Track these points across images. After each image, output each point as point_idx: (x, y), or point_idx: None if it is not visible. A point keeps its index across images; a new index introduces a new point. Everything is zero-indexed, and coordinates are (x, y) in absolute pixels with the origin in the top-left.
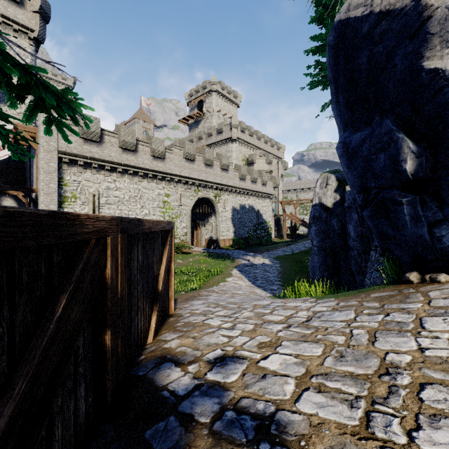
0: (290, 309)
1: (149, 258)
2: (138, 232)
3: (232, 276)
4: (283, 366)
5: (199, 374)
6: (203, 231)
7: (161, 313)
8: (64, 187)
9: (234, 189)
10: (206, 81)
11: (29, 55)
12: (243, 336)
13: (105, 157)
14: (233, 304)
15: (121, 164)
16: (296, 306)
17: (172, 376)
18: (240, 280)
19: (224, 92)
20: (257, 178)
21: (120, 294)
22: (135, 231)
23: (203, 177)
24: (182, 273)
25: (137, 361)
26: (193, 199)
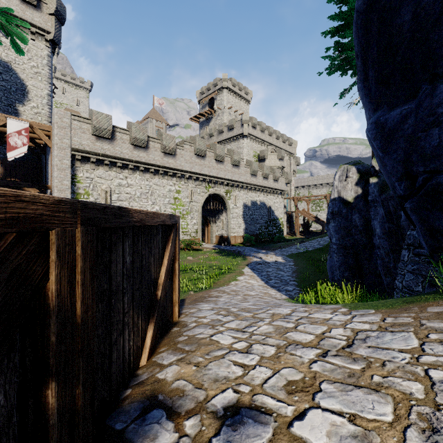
0: (319, 324)
1: (144, 259)
2: (120, 225)
3: (244, 275)
4: (335, 441)
5: (200, 440)
6: (214, 227)
7: (162, 323)
8: (77, 184)
9: (245, 185)
10: (217, 79)
11: (45, 56)
12: (262, 366)
13: (117, 154)
14: (247, 311)
15: (132, 161)
16: (326, 320)
17: (160, 440)
18: (252, 279)
19: (235, 88)
20: (269, 174)
21: (80, 317)
22: (114, 224)
23: (214, 173)
24: (192, 270)
25: (119, 399)
26: (204, 195)
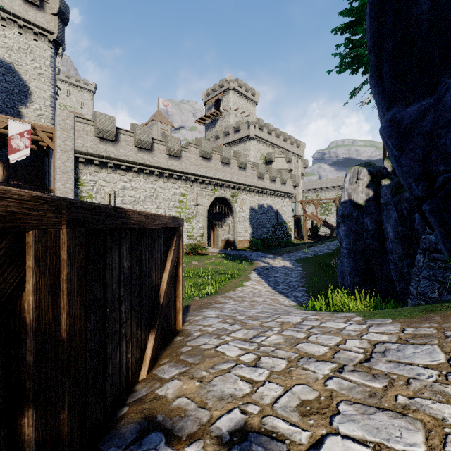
0: (332, 334)
1: (144, 264)
2: (115, 227)
3: (250, 280)
4: None
5: None
6: (220, 231)
7: (164, 332)
8: (81, 187)
9: (252, 188)
10: (223, 80)
11: (48, 57)
12: (272, 383)
13: (121, 156)
14: (254, 319)
15: (136, 163)
16: (339, 329)
17: None
18: (259, 284)
19: (241, 90)
20: (276, 177)
21: (66, 331)
22: (108, 226)
23: (220, 176)
24: (197, 275)
25: (115, 419)
26: (209, 199)
